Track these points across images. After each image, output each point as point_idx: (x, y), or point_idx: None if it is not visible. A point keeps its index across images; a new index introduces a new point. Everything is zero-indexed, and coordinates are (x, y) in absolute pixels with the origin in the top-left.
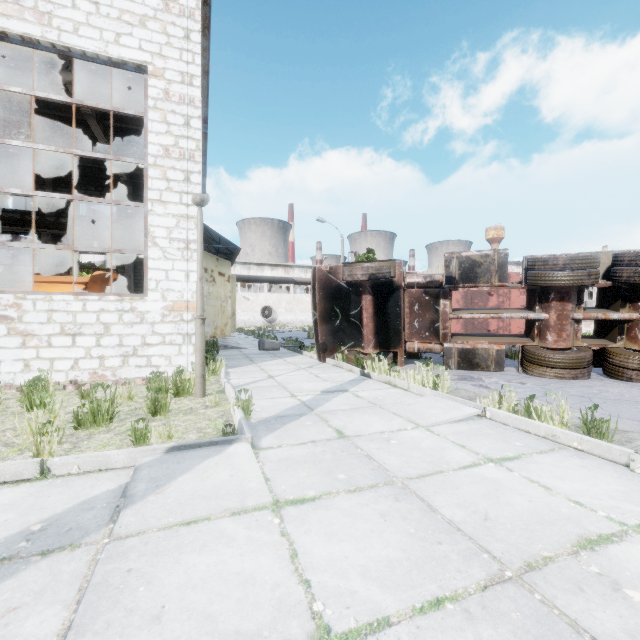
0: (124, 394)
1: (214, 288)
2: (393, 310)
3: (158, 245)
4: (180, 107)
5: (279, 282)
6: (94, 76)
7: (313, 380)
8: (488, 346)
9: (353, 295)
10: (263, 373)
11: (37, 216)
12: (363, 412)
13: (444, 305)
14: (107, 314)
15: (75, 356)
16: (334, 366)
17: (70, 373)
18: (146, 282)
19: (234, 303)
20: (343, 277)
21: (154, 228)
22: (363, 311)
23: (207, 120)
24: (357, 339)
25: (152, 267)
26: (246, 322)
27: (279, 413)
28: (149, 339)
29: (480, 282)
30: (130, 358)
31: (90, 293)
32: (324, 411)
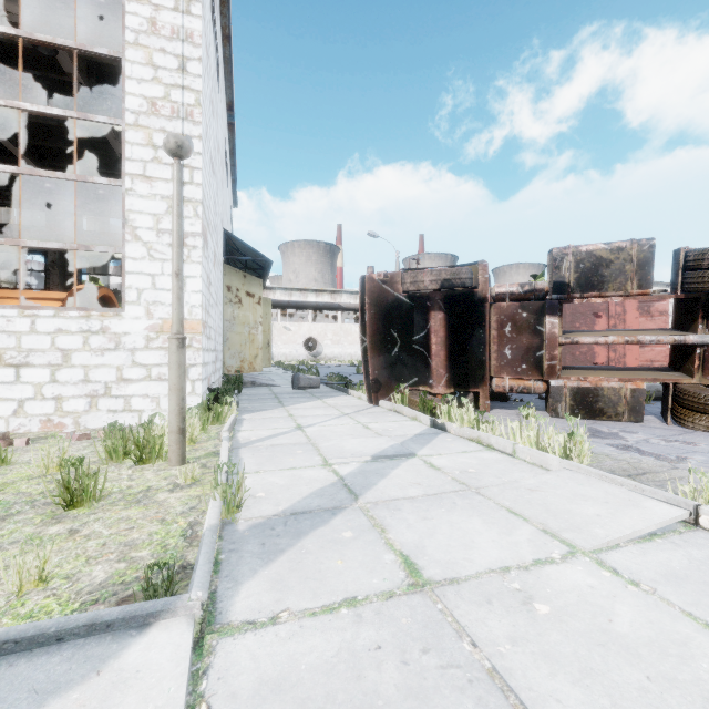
0: (54, 459)
1: (240, 311)
2: (474, 333)
3: (141, 239)
4: (172, 44)
5: (323, 308)
6: (57, 7)
7: (360, 434)
8: (618, 384)
9: (417, 313)
10: (290, 421)
11: (43, 231)
12: (449, 505)
13: (551, 324)
14: (66, 336)
15: (19, 396)
16: (390, 411)
17: (12, 420)
18: (125, 292)
19: (269, 332)
20: (403, 286)
21: (135, 215)
22: (431, 334)
23: (233, 106)
24: (422, 374)
25: (132, 270)
26: (287, 356)
27: (295, 505)
28: (128, 372)
29: (608, 289)
30: (100, 399)
31: (43, 307)
32: (377, 501)
